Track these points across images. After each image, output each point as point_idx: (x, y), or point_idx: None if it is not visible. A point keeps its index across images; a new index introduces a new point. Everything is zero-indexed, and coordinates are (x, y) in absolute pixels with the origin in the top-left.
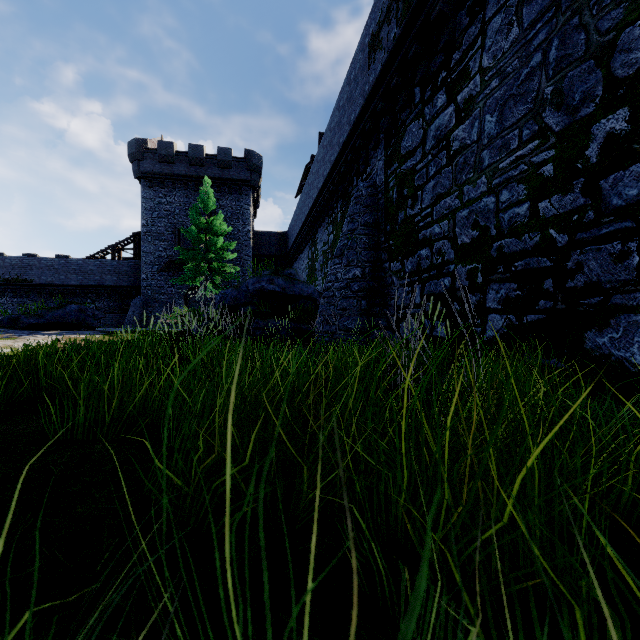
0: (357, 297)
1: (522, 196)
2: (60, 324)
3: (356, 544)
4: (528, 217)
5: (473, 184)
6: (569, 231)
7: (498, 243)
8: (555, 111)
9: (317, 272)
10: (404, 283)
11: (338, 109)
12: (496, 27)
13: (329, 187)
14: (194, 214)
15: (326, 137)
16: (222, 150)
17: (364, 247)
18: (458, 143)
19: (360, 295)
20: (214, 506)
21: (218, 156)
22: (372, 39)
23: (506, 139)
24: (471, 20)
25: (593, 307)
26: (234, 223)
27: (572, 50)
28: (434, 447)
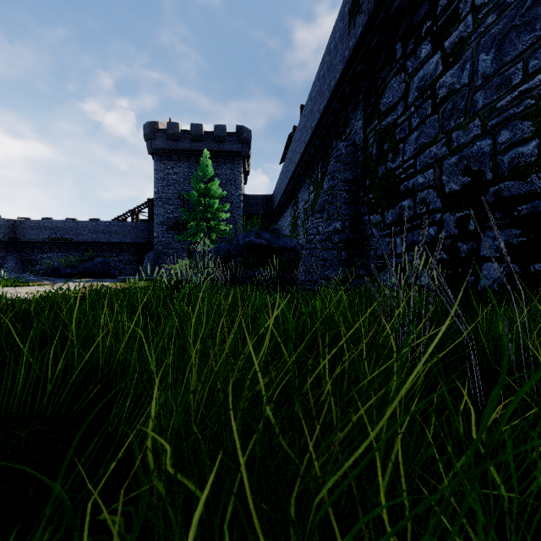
0: (337, 248)
1: (528, 133)
2: (89, 273)
3: None
4: (536, 155)
5: (464, 129)
6: None
7: (495, 187)
8: None
9: (299, 228)
10: (384, 234)
11: (318, 79)
12: None
13: (310, 151)
14: (195, 181)
15: (307, 106)
16: (218, 127)
17: (344, 202)
18: (445, 89)
19: (340, 246)
20: None
21: (215, 132)
22: (352, 6)
23: (506, 75)
24: None
25: None
26: (228, 188)
27: None
28: None
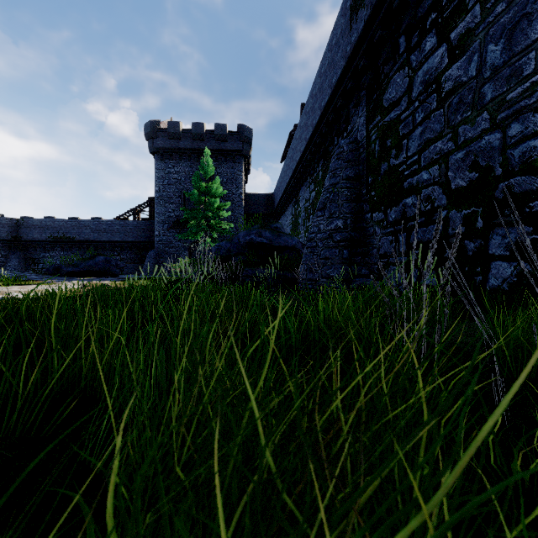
0: (339, 247)
1: None
2: (91, 272)
3: None
4: None
5: (471, 123)
6: None
7: (505, 183)
8: None
9: (300, 226)
10: (387, 232)
11: (320, 76)
12: None
13: (311, 149)
14: (195, 179)
15: (308, 104)
16: (219, 126)
17: (346, 199)
18: (451, 83)
19: (342, 245)
20: None
21: (216, 131)
22: (354, 0)
23: (517, 66)
24: None
25: None
26: (229, 187)
27: None
28: None
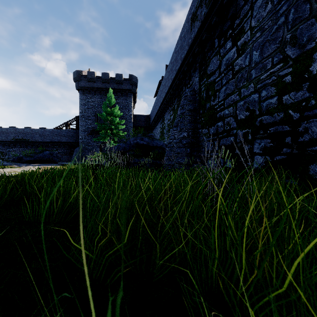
0: (185, 147)
1: (273, 93)
2: (41, 160)
3: (189, 293)
4: (277, 104)
5: (246, 88)
6: (300, 111)
7: (260, 118)
8: (292, 47)
9: (165, 134)
10: (209, 140)
11: (175, 52)
12: (259, 5)
13: (171, 92)
14: (104, 106)
15: (169, 67)
16: (118, 75)
17: (188, 121)
18: (238, 67)
19: (186, 146)
20: (107, 265)
21: (116, 78)
22: (193, 16)
23: (264, 63)
24: (245, 2)
25: (314, 152)
26: (124, 111)
27: (302, 14)
28: (236, 236)
